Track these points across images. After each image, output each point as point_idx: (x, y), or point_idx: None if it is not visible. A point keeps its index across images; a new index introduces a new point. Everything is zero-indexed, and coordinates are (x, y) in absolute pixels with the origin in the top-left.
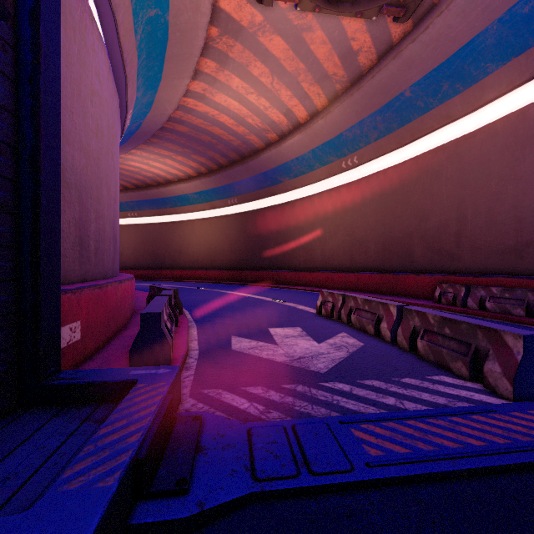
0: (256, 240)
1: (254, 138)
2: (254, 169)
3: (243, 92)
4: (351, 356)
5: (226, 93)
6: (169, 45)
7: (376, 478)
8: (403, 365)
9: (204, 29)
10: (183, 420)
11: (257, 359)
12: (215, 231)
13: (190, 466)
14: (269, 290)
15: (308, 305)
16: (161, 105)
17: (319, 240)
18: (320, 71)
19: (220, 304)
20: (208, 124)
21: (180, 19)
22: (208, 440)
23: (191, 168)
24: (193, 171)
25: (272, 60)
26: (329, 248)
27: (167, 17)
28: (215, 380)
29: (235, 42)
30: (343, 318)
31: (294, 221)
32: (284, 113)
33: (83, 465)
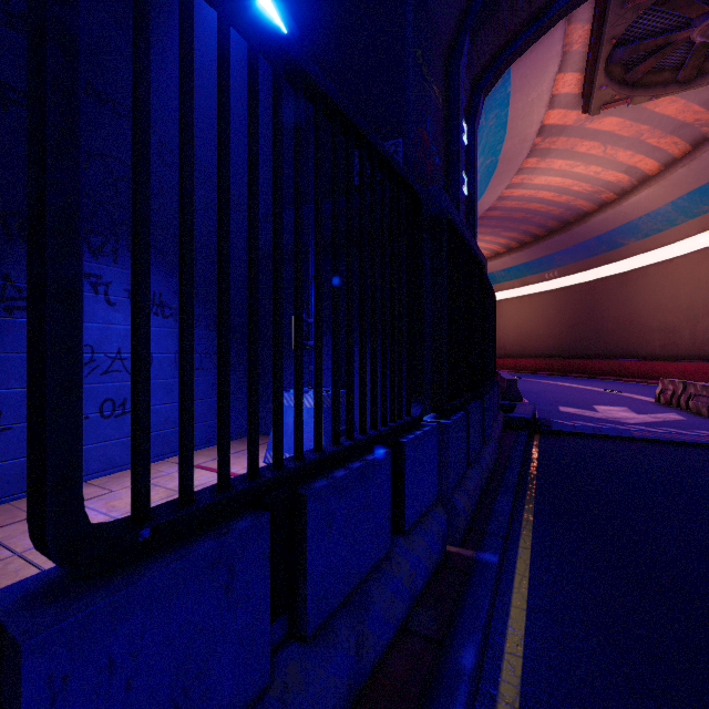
0: (585, 321)
1: (582, 203)
2: (582, 235)
3: (566, 168)
4: (663, 421)
5: (546, 175)
6: (496, 170)
7: (631, 437)
8: (708, 428)
9: (529, 148)
10: (541, 418)
11: (580, 415)
12: (527, 312)
13: (550, 424)
14: (602, 382)
15: (649, 396)
16: (480, 207)
17: (685, 318)
18: (673, 123)
19: (542, 390)
20: (523, 203)
21: (508, 153)
22: (554, 424)
23: (499, 245)
24: (501, 247)
25: (603, 135)
26: (704, 328)
27: (498, 157)
28: (552, 418)
29: (559, 137)
30: (682, 404)
31: (644, 294)
32: (623, 171)
33: (518, 411)
